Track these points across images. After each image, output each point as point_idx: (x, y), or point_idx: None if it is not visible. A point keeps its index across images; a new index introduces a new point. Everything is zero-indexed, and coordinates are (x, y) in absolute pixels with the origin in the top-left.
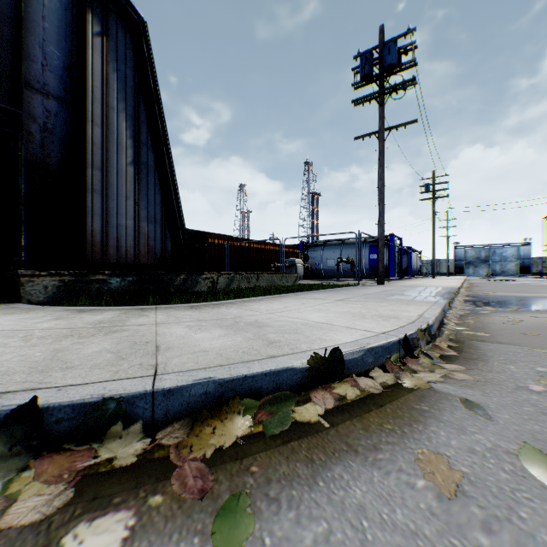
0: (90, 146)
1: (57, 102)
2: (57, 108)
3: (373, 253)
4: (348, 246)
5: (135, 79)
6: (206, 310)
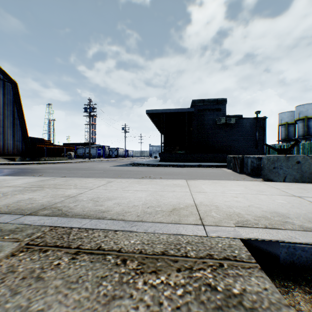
0: (0, 121)
1: None
2: None
3: (99, 150)
4: (91, 148)
5: (13, 99)
6: (48, 161)
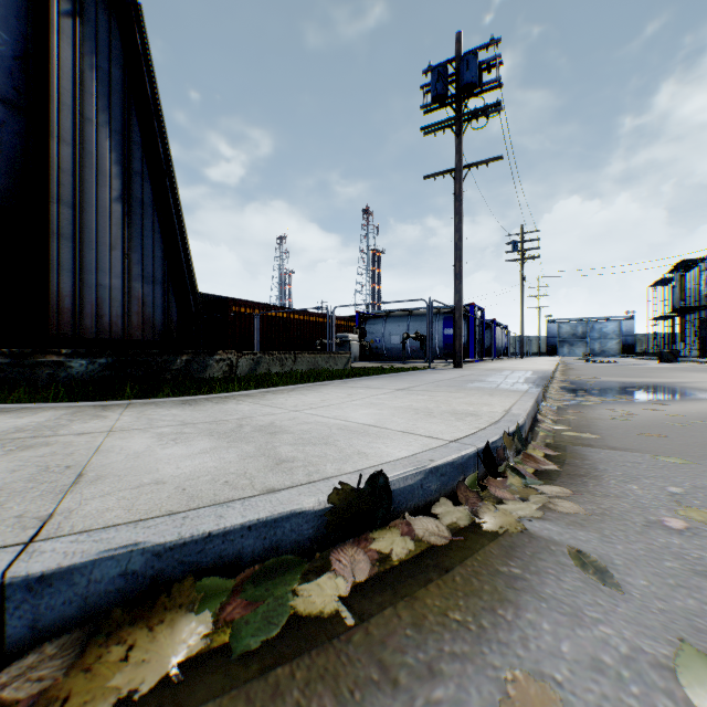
0: (55, 172)
1: (3, 105)
2: (3, 115)
3: (448, 327)
4: (417, 318)
5: (124, 82)
6: (204, 407)
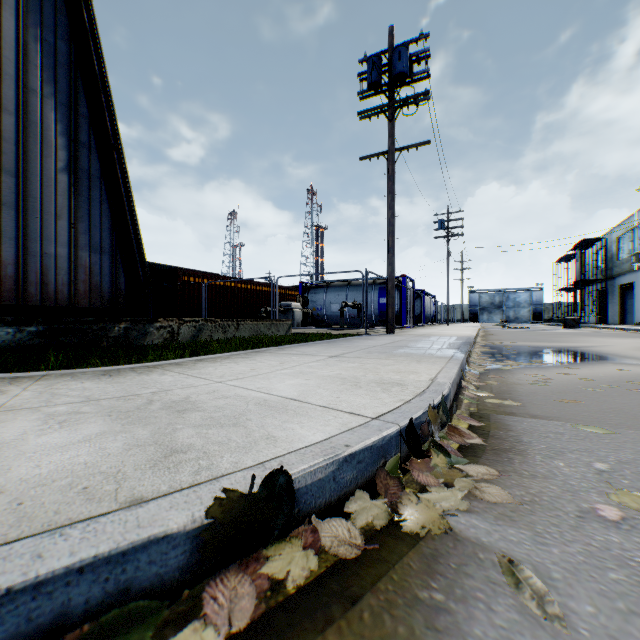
0: None
1: None
2: None
3: (383, 296)
4: (355, 288)
5: (71, 56)
6: (123, 378)
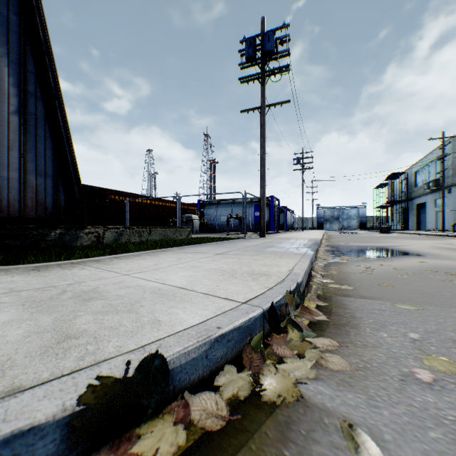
0: None
1: None
2: None
3: (257, 211)
4: (237, 205)
5: (21, 26)
6: (49, 273)
